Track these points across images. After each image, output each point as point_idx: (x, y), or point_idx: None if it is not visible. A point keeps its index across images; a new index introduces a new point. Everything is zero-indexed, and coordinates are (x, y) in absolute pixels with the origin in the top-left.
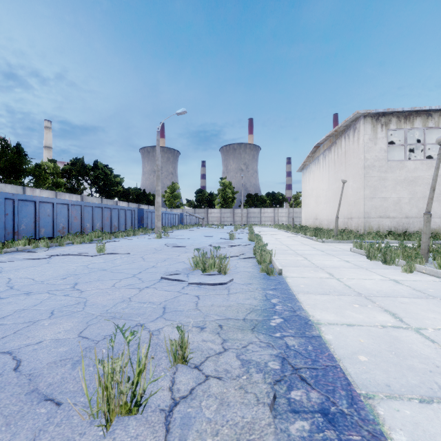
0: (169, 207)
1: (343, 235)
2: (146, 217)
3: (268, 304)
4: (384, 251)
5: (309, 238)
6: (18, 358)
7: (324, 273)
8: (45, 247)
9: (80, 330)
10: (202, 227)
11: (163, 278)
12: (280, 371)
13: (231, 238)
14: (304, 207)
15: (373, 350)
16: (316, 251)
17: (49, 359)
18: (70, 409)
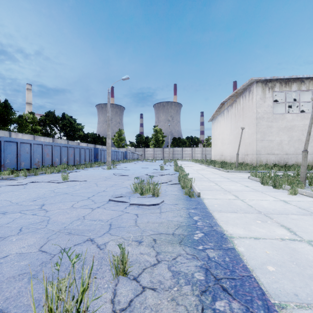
0: (117, 147)
1: (242, 167)
2: (100, 154)
3: (191, 220)
4: (274, 179)
5: (217, 169)
6: None
7: (231, 195)
8: (24, 176)
9: (41, 245)
10: (141, 161)
11: (110, 200)
12: (205, 282)
13: (162, 169)
14: (213, 146)
15: (278, 260)
16: (223, 179)
17: (11, 272)
18: None
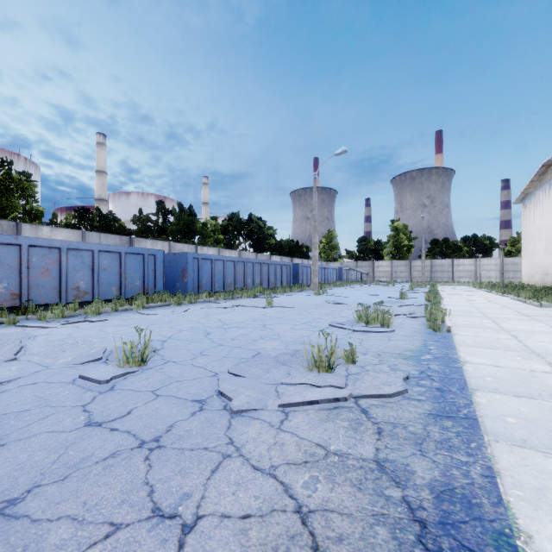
0: (325, 260)
1: None
2: (301, 272)
3: (424, 348)
4: None
5: (520, 301)
6: (260, 352)
7: (506, 335)
8: (223, 299)
9: (284, 346)
10: (366, 285)
11: (331, 325)
12: (417, 375)
13: (402, 297)
14: (526, 255)
15: (503, 378)
16: (517, 316)
17: (276, 354)
18: (298, 368)
